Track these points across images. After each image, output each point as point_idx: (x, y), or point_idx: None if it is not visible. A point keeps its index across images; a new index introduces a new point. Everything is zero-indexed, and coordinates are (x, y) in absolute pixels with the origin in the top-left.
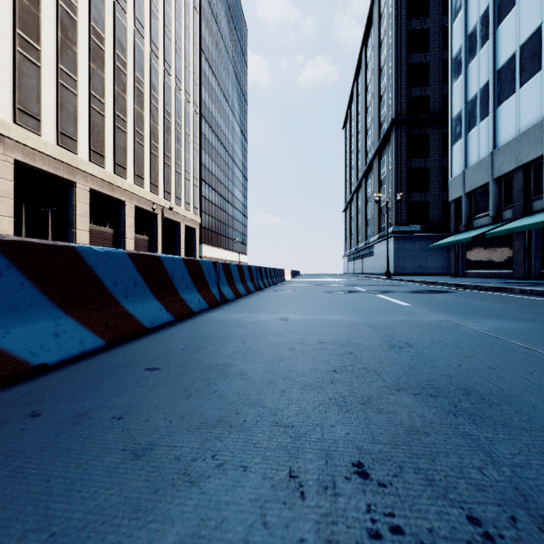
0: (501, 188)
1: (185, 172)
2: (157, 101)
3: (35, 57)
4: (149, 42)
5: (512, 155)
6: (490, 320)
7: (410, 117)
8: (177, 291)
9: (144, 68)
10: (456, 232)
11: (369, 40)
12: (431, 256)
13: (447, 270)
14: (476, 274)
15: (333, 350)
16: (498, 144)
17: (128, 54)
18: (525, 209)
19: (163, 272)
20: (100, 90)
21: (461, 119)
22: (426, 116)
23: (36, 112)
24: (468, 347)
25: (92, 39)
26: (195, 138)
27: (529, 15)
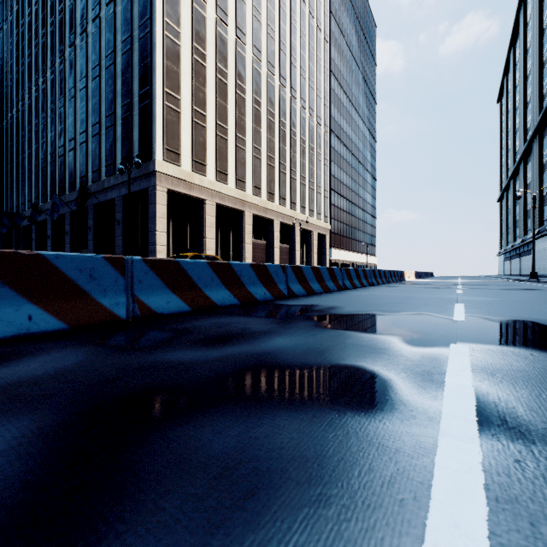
0: None
1: (317, 187)
2: (295, 134)
3: (225, 134)
4: (289, 89)
5: None
6: (484, 298)
7: None
8: (324, 281)
9: (286, 112)
10: None
11: None
12: None
13: None
14: None
15: (378, 299)
16: None
17: (275, 106)
18: None
19: (320, 273)
20: (258, 141)
21: None
22: None
23: (225, 170)
24: (432, 300)
25: (254, 107)
26: (325, 155)
27: None
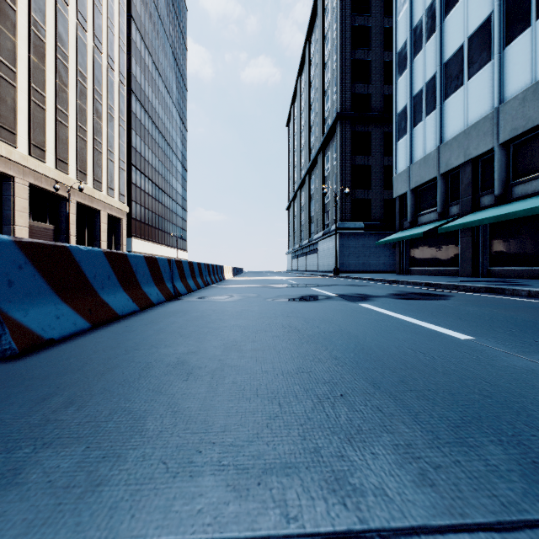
0: (447, 183)
1: (108, 152)
2: (66, 58)
3: None
4: None
5: (460, 149)
6: None
7: (354, 113)
8: None
9: (45, 11)
10: (400, 229)
11: (313, 36)
12: (373, 253)
13: (388, 268)
14: (421, 271)
15: None
16: (445, 138)
17: None
18: (473, 204)
19: None
20: None
21: (407, 114)
22: (369, 114)
23: None
24: None
25: None
26: (121, 114)
27: (478, 5)
